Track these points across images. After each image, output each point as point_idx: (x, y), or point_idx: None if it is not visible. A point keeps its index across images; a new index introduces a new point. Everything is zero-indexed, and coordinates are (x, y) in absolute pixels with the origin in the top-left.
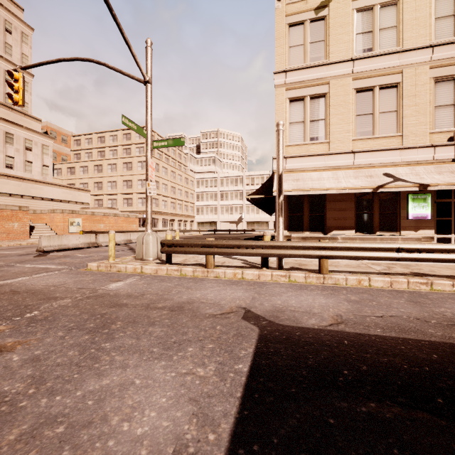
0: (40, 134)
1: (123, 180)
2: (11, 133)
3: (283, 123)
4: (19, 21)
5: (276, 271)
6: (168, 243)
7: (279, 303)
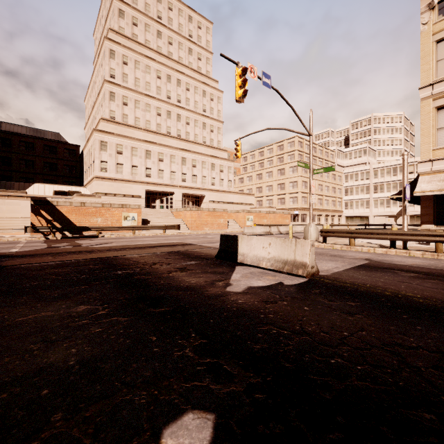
0: (227, 160)
1: (277, 184)
2: (214, 163)
3: (407, 153)
4: (216, 91)
5: (399, 250)
6: (325, 231)
7: (387, 259)
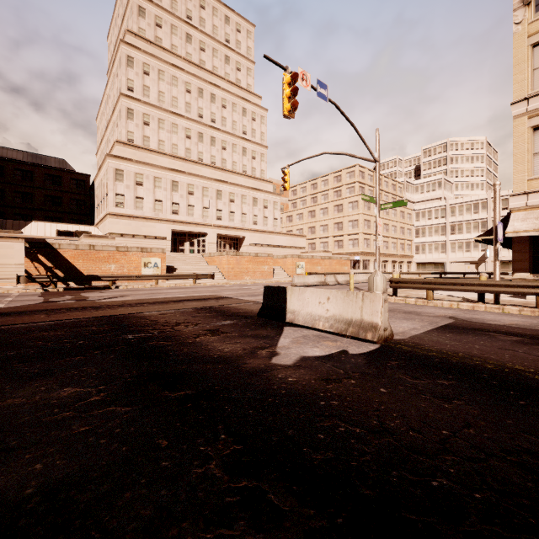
0: (272, 193)
1: (334, 223)
2: (256, 197)
3: (499, 183)
4: (259, 108)
5: (490, 305)
6: (395, 281)
7: (477, 317)
